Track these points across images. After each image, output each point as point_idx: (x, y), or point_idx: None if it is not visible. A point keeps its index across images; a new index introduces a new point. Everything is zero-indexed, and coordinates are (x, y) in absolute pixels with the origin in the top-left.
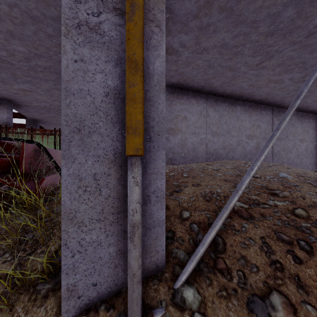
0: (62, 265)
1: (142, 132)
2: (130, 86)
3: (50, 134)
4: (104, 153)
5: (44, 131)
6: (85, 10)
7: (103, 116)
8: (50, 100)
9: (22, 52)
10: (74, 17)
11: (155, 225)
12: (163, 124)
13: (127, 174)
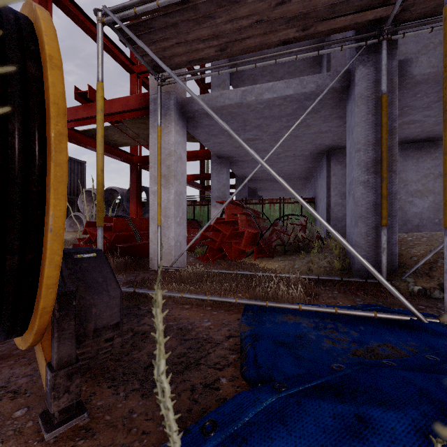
0: (355, 260)
1: (387, 218)
2: (382, 204)
3: (276, 203)
4: (369, 225)
5: (271, 200)
6: (363, 177)
7: (369, 212)
8: (278, 173)
9: (278, 151)
10: (359, 180)
11: (392, 254)
12: (396, 212)
13: (379, 232)
